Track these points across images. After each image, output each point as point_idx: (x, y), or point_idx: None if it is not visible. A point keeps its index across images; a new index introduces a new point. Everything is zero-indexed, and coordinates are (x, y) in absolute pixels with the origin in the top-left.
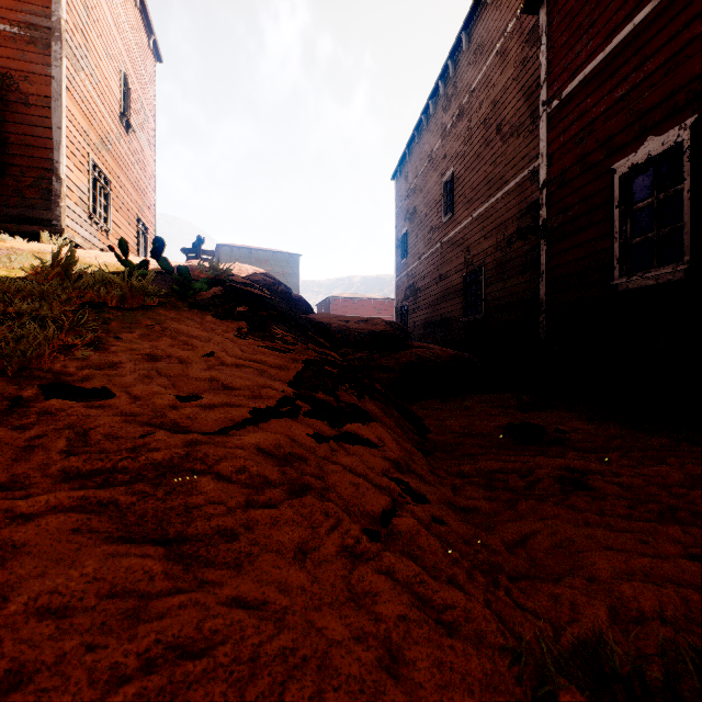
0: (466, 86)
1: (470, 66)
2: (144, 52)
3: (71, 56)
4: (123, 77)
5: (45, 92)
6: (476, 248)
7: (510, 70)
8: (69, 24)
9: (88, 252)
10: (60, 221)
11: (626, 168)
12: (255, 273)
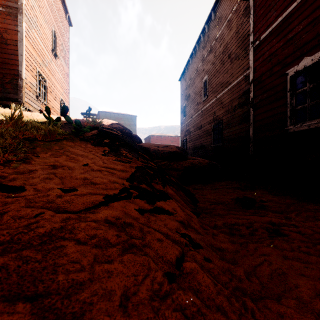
0: (214, 36)
1: (215, 27)
2: (63, 21)
3: (28, 21)
4: (53, 32)
5: (15, 38)
6: (218, 112)
7: (235, 28)
8: (26, 6)
9: (33, 113)
10: (22, 99)
11: (293, 72)
12: (114, 124)
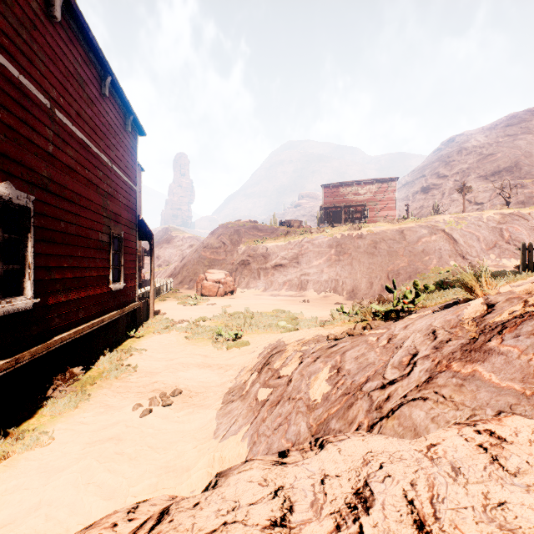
0: None
1: None
2: None
3: None
4: None
5: None
6: None
7: None
8: None
9: None
10: None
11: None
12: None
